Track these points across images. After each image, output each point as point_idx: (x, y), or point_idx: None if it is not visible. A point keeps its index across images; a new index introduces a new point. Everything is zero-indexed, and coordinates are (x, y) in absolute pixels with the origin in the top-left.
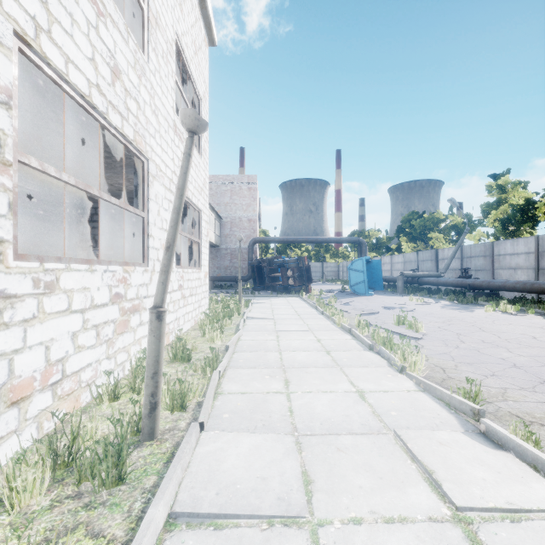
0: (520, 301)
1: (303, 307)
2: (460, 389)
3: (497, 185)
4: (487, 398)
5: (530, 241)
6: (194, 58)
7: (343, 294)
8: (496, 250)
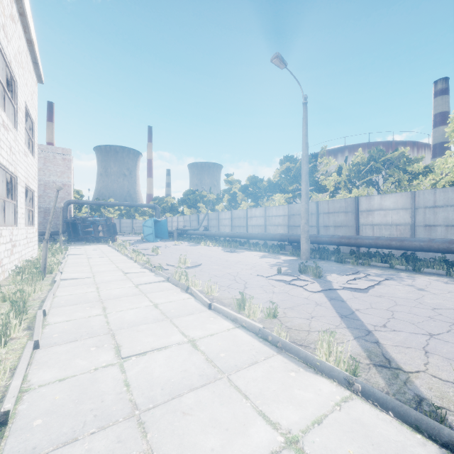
0: (218, 241)
1: (107, 249)
2: (145, 261)
3: (228, 180)
4: (155, 264)
5: (230, 213)
6: (31, 103)
7: (140, 242)
8: (220, 216)
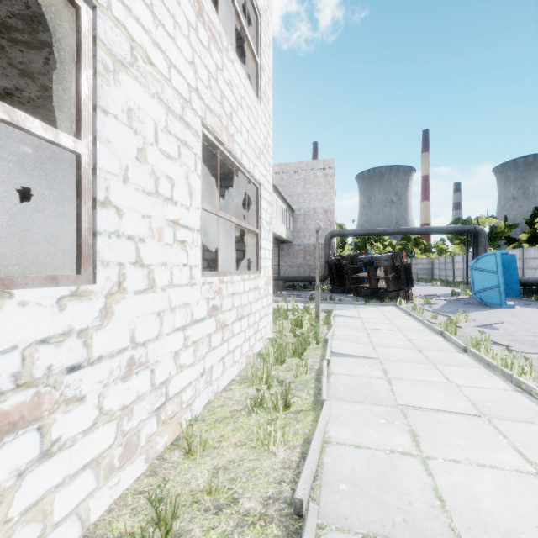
0: None
1: (416, 330)
2: None
3: None
4: None
5: None
6: None
7: (460, 302)
8: None
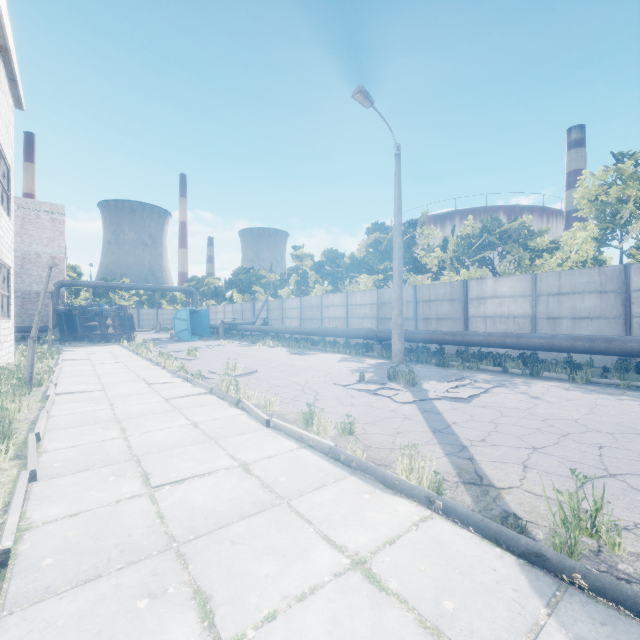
0: (282, 339)
1: (121, 352)
2: (178, 367)
3: (296, 255)
4: (193, 371)
5: (298, 300)
6: (6, 138)
7: (169, 341)
8: (284, 305)
